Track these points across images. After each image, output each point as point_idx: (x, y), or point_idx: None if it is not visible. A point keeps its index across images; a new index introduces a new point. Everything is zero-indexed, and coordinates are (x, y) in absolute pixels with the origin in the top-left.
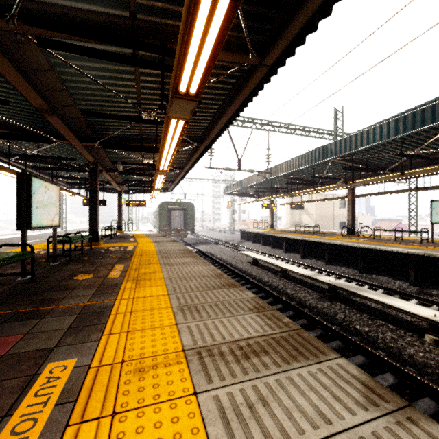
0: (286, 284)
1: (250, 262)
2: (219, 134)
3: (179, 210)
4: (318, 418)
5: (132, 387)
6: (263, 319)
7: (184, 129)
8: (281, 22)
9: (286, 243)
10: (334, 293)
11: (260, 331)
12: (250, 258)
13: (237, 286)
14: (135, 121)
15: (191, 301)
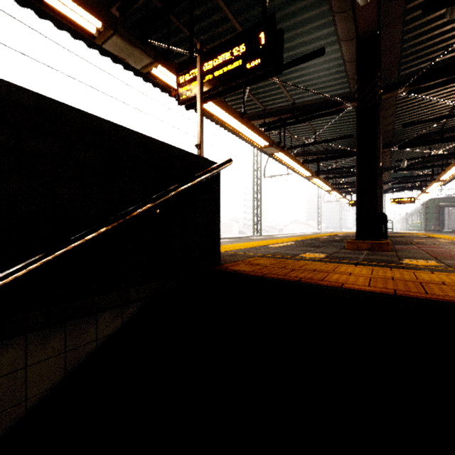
0: None
1: None
2: None
3: None
4: None
5: None
6: None
7: None
8: None
9: None
10: None
11: None
12: None
13: None
14: (452, 117)
15: None
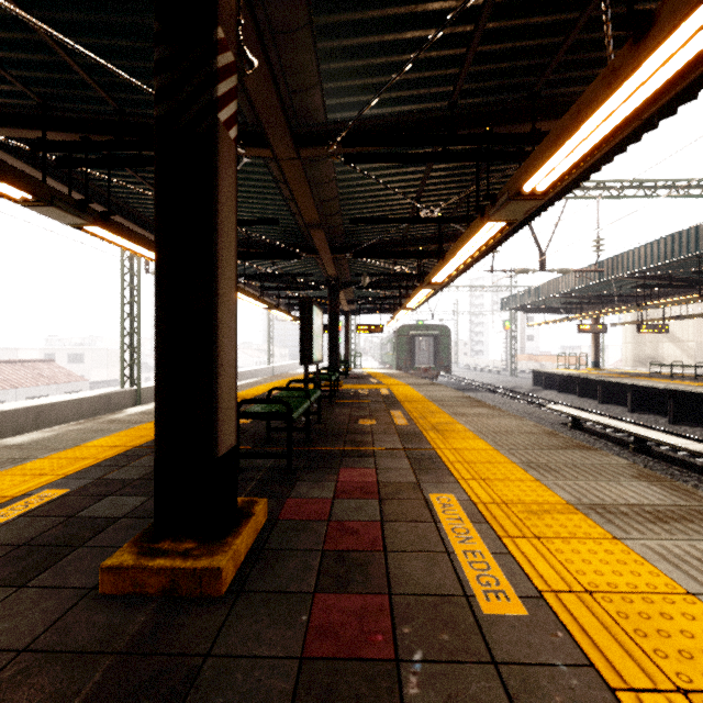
0: (649, 463)
1: (564, 423)
2: (524, 222)
3: (426, 338)
4: None
5: (536, 523)
6: (662, 489)
7: (501, 231)
8: None
9: (633, 395)
10: None
11: (667, 501)
12: (562, 418)
13: (591, 449)
14: (412, 222)
15: (535, 459)
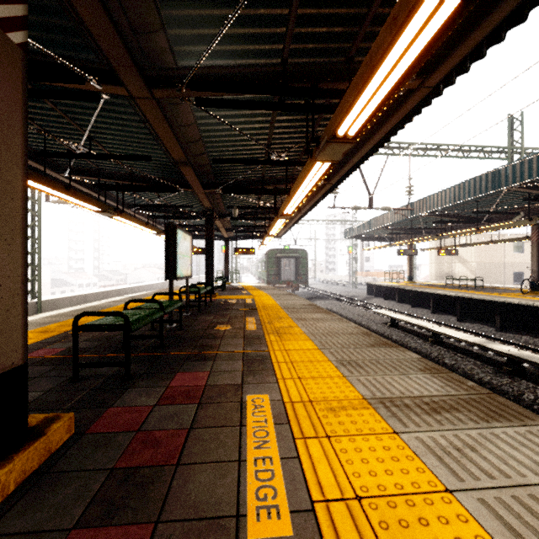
0: (441, 352)
1: (385, 323)
2: (353, 169)
3: (289, 259)
4: (538, 468)
5: (332, 420)
6: (440, 380)
7: (328, 171)
8: (451, 36)
9: (434, 301)
10: (516, 368)
11: (442, 391)
12: (384, 319)
13: (394, 346)
14: (264, 163)
15: (348, 357)
